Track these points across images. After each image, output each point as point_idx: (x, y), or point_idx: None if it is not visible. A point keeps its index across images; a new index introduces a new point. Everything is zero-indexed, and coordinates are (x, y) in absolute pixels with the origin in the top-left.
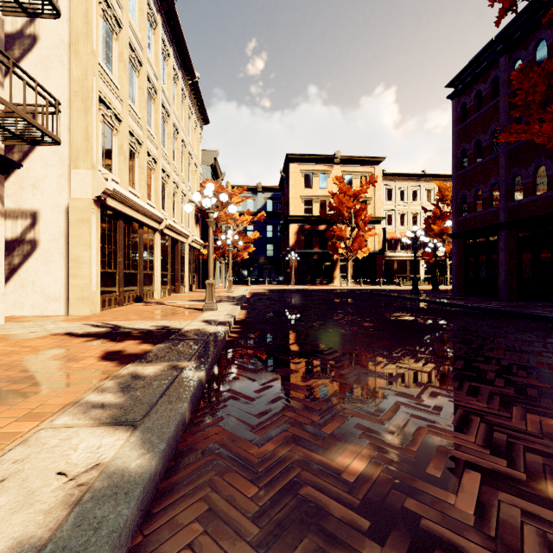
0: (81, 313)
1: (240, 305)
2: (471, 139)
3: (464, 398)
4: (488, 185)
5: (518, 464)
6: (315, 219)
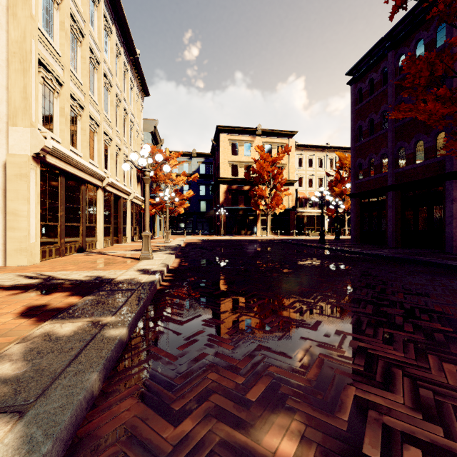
0: (19, 264)
1: (175, 254)
2: (365, 117)
3: (381, 347)
4: (379, 155)
5: (454, 432)
6: (241, 180)
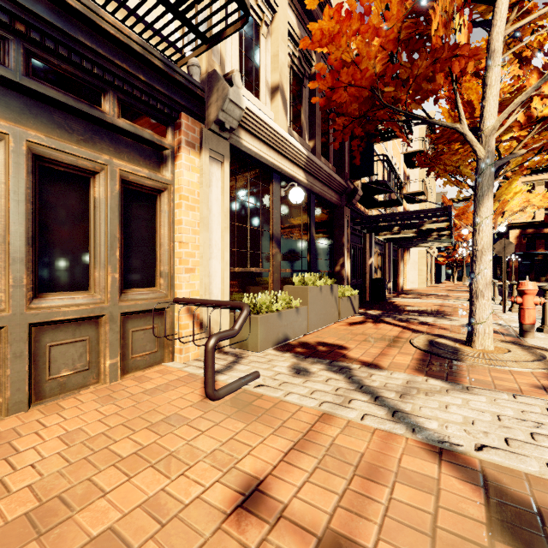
0: (422, 287)
1: None
2: None
3: None
4: None
5: None
6: (539, 223)
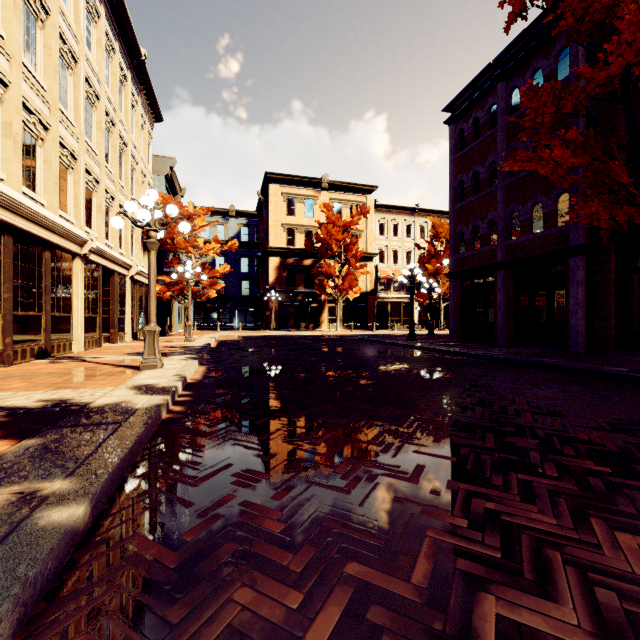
0: None
1: (198, 359)
2: (468, 170)
3: (520, 508)
4: (486, 221)
5: None
6: (300, 252)
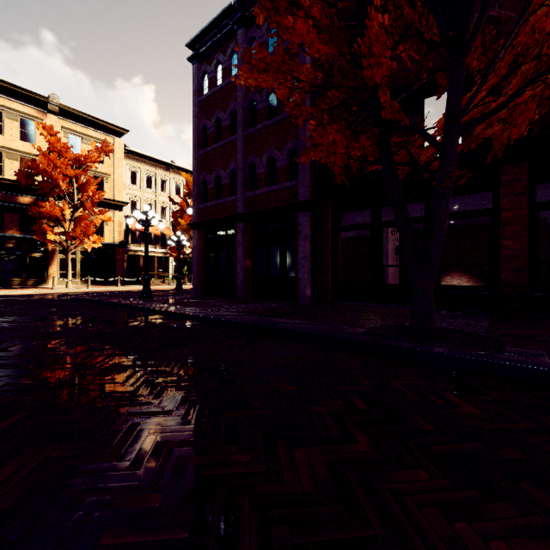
0: None
1: None
2: (212, 115)
3: None
4: (228, 171)
5: None
6: (11, 184)
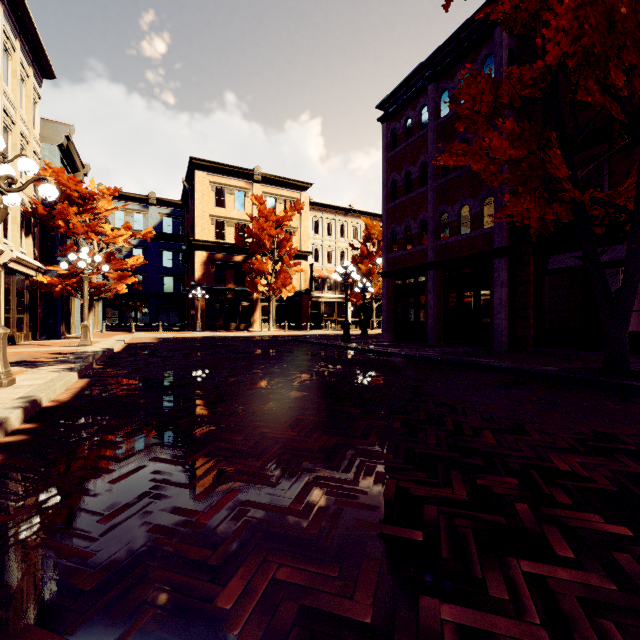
0: None
1: (79, 370)
2: (401, 169)
3: None
4: (417, 221)
5: None
6: (230, 247)
